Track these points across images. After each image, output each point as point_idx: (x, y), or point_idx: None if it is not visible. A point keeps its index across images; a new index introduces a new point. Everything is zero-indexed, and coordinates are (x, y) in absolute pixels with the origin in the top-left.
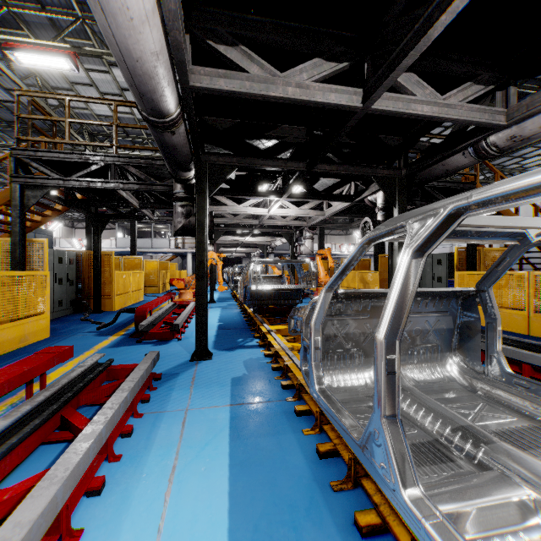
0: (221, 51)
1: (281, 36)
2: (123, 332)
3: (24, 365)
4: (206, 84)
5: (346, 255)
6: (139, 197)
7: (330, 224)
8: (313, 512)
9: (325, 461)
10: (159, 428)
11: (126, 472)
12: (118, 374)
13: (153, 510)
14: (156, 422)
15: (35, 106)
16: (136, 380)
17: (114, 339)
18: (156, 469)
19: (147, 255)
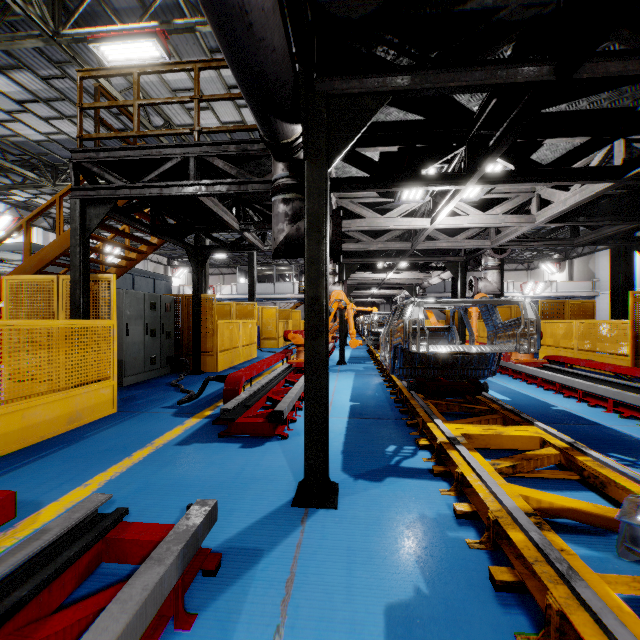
0: None
1: None
2: (210, 411)
3: None
4: None
5: (529, 298)
6: (239, 215)
7: (532, 242)
8: None
9: None
10: None
11: None
12: (126, 551)
13: None
14: None
15: (105, 95)
16: None
17: (191, 425)
18: None
19: (270, 303)
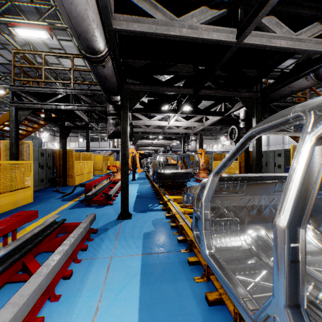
0: (134, 3)
1: None
2: (78, 199)
3: None
4: (124, 27)
5: (215, 151)
6: (88, 115)
7: (207, 131)
8: None
9: (213, 308)
10: (90, 272)
11: (61, 312)
12: (68, 229)
13: None
14: (89, 267)
15: (25, 59)
16: (76, 237)
17: (71, 203)
18: (84, 310)
19: (97, 152)
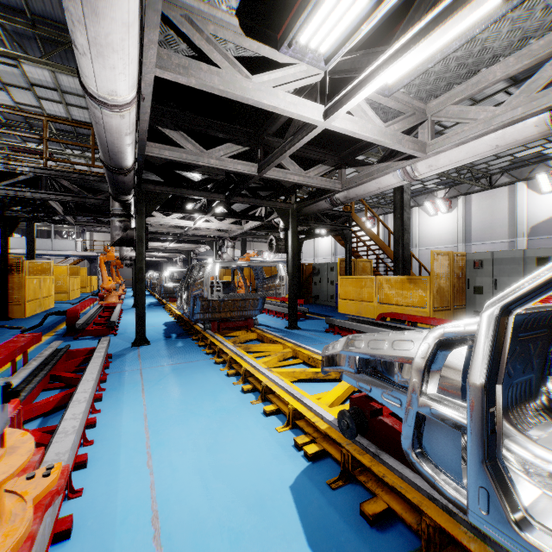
0: (166, 133)
1: (206, 127)
2: (53, 333)
3: (17, 342)
4: (157, 154)
5: None
6: (63, 204)
7: (249, 236)
8: (223, 391)
9: (231, 378)
10: (125, 378)
11: (113, 393)
12: (77, 355)
13: (137, 401)
14: (121, 375)
15: None
16: (104, 350)
17: (47, 338)
18: (132, 390)
19: (43, 258)
